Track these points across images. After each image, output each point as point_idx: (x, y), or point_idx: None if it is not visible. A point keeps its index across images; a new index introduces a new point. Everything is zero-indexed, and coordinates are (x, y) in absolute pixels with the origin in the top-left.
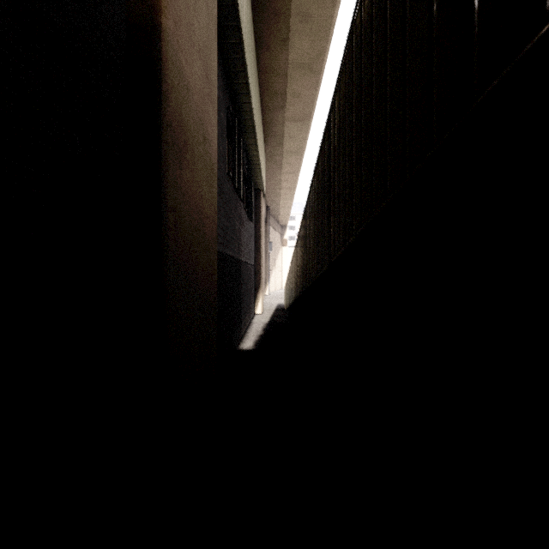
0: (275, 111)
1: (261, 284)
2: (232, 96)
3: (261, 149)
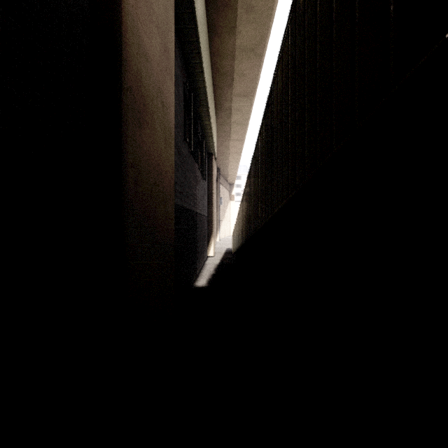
0: (225, 89)
1: (213, 232)
2: (189, 74)
3: (213, 120)
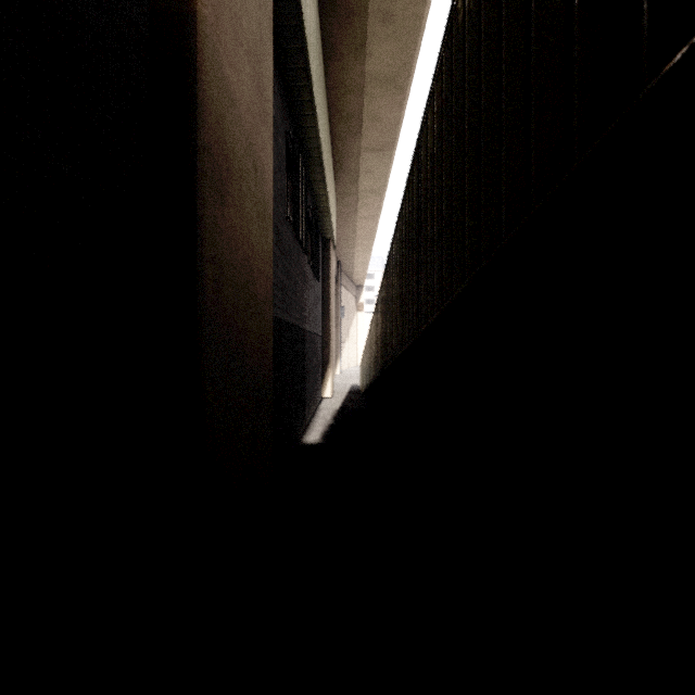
0: (349, 139)
1: (330, 359)
2: (293, 118)
3: (330, 187)
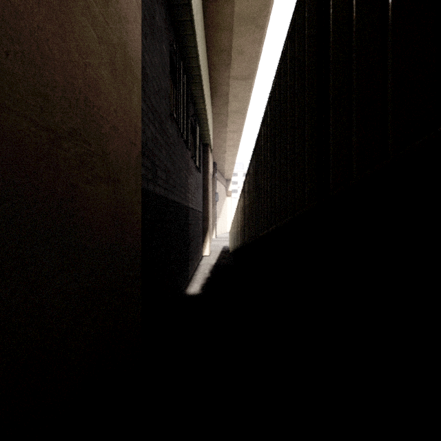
0: (221, 70)
1: (208, 229)
2: (177, 38)
3: (208, 105)
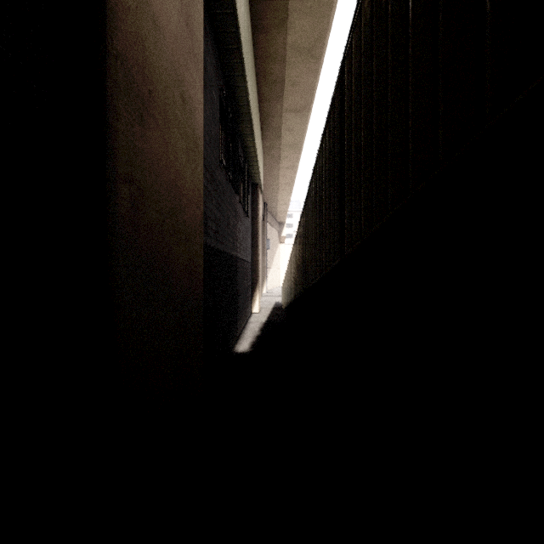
0: (273, 101)
1: (258, 282)
2: (226, 78)
3: (258, 141)
